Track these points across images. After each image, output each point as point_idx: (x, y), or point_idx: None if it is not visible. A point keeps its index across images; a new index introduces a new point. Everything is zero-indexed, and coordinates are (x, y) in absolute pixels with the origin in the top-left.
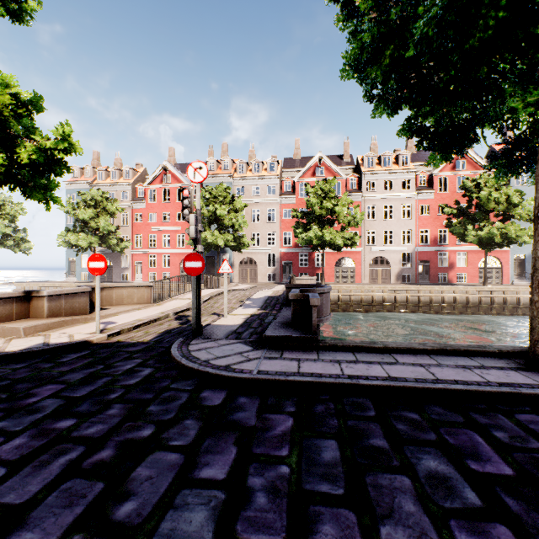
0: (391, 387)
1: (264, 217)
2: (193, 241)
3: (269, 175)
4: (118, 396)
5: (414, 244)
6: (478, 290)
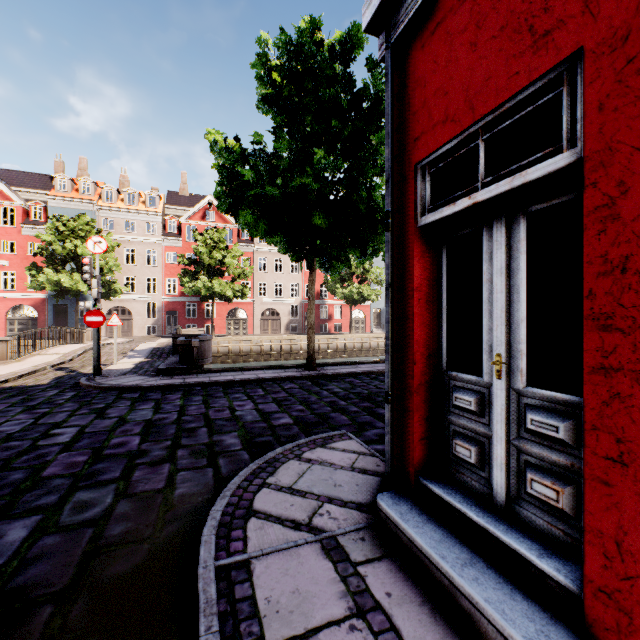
0: (234, 382)
1: (143, 259)
2: (95, 300)
3: (148, 211)
4: (64, 401)
5: (301, 297)
6: (344, 337)
